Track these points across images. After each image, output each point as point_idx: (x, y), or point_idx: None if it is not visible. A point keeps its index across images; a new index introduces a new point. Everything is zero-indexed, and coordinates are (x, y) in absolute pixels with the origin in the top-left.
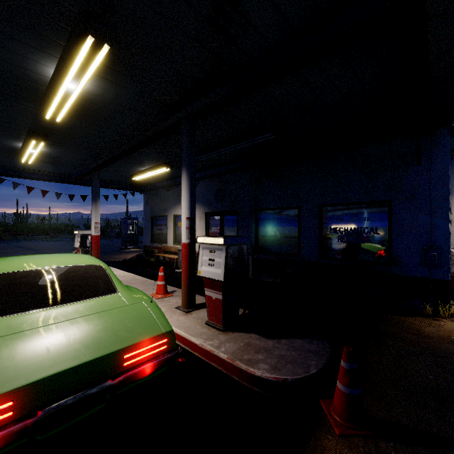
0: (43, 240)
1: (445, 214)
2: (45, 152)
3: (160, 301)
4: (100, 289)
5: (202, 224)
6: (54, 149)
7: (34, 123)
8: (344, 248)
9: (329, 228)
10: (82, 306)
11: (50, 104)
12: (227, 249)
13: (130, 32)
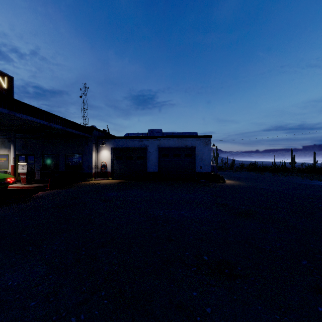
0: None
1: (92, 157)
2: None
3: None
4: None
5: None
6: None
7: None
8: (72, 166)
9: (68, 161)
10: None
11: None
12: (27, 165)
13: (2, 121)
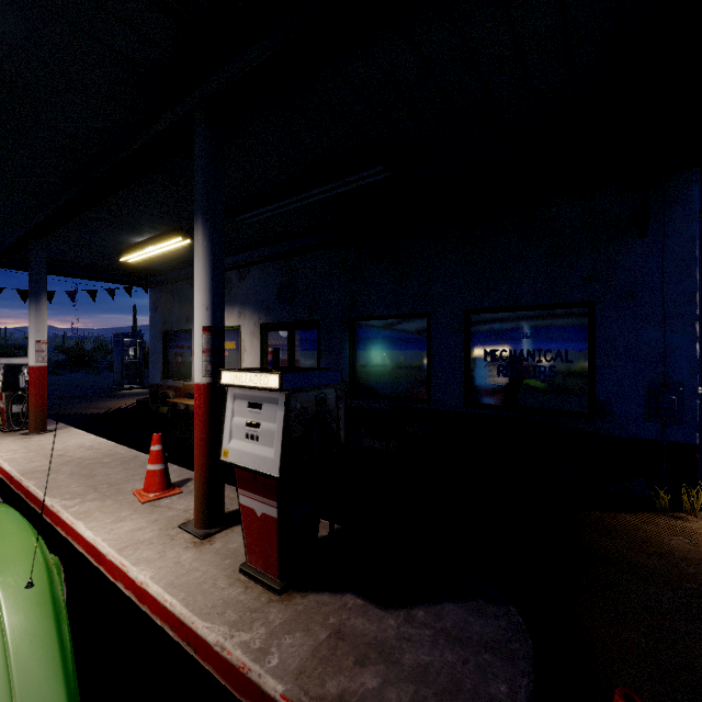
0: None
1: (689, 326)
2: None
3: (149, 510)
4: None
5: (255, 345)
6: None
7: None
8: (509, 388)
9: (483, 352)
10: None
11: None
12: (288, 400)
13: None
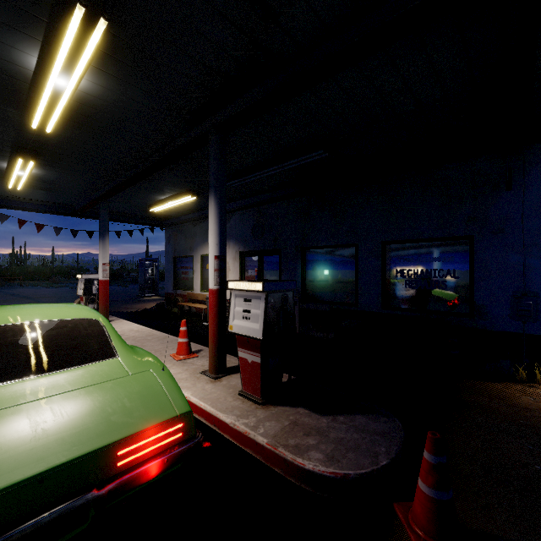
0: (43, 286)
1: None
2: (38, 174)
3: (182, 364)
4: (92, 353)
5: (236, 266)
6: (48, 171)
7: (19, 136)
8: (413, 296)
9: (394, 271)
10: (64, 377)
11: (35, 108)
12: (267, 297)
13: (136, 4)
